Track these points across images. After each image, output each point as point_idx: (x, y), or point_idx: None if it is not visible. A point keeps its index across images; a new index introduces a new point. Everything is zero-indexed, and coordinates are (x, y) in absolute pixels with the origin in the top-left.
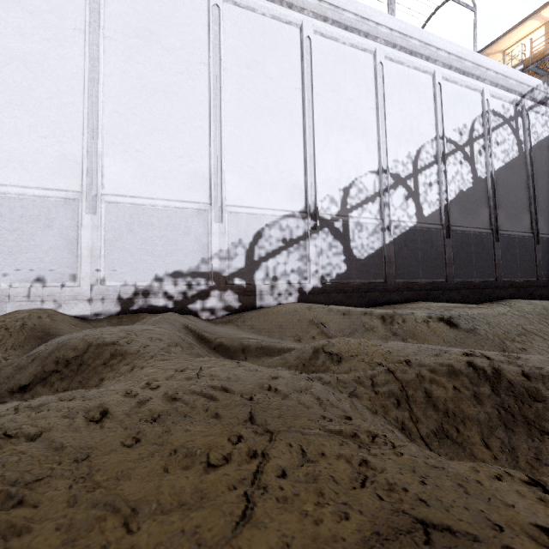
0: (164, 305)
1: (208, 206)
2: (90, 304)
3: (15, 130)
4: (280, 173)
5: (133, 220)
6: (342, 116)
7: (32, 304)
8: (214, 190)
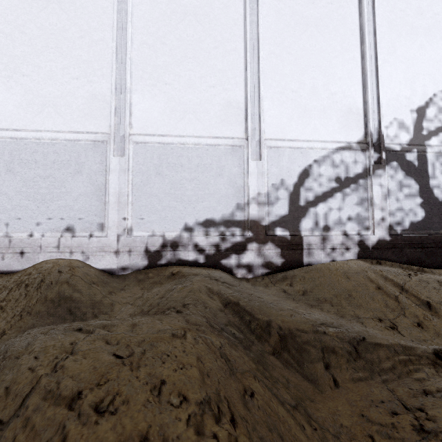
0: (194, 260)
1: (244, 141)
2: (117, 257)
3: (50, 74)
4: (331, 96)
5: (161, 161)
6: (413, 14)
7: (61, 256)
8: (250, 122)
